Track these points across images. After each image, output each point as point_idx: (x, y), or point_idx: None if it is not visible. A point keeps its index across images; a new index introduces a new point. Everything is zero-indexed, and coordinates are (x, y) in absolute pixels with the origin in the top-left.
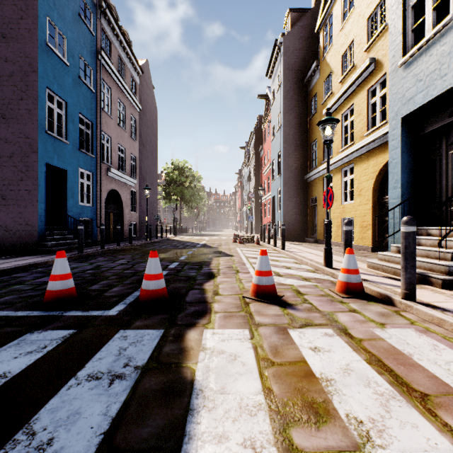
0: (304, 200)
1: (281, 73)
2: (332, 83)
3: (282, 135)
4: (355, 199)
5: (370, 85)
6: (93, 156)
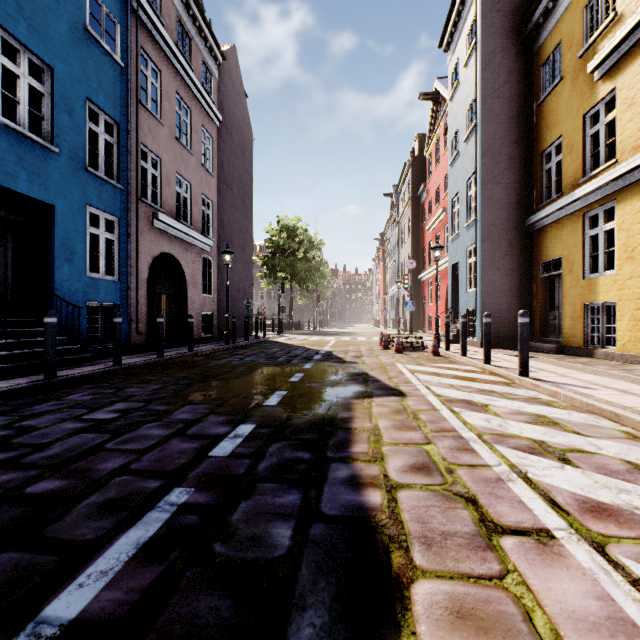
0: (526, 267)
1: (476, 22)
2: None
3: (480, 141)
4: None
5: None
6: (121, 186)
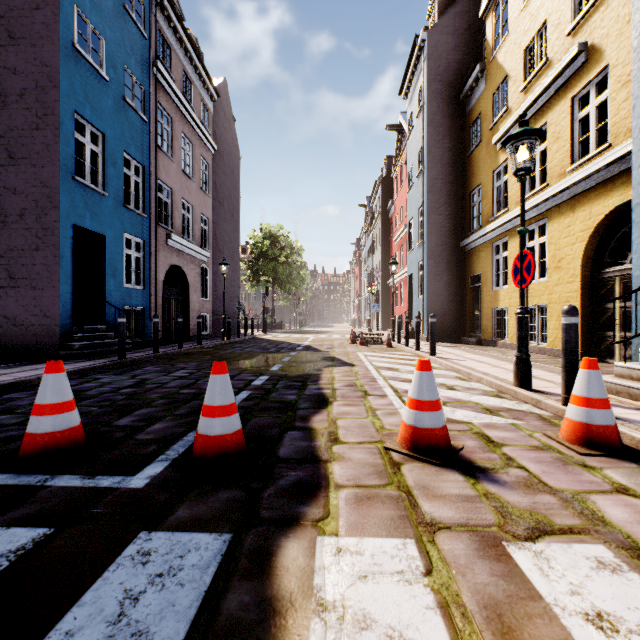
0: (460, 279)
1: (423, 86)
2: (507, 94)
3: (426, 181)
4: (550, 275)
5: (578, 89)
6: (145, 215)
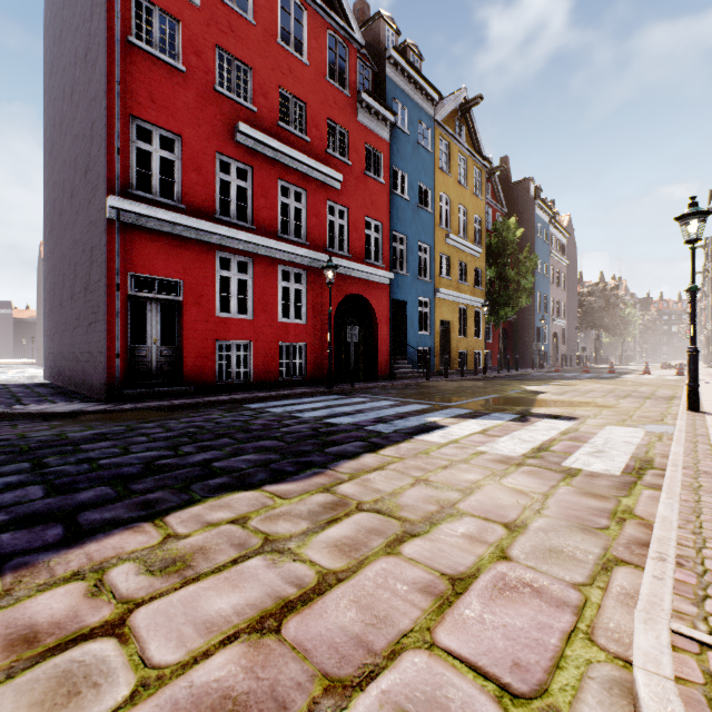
0: None
1: None
2: None
3: None
4: None
5: None
6: (548, 315)
